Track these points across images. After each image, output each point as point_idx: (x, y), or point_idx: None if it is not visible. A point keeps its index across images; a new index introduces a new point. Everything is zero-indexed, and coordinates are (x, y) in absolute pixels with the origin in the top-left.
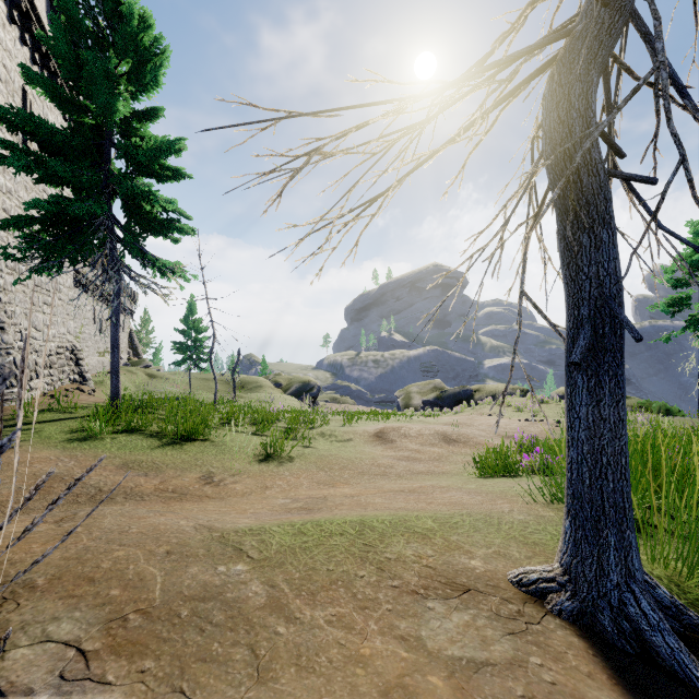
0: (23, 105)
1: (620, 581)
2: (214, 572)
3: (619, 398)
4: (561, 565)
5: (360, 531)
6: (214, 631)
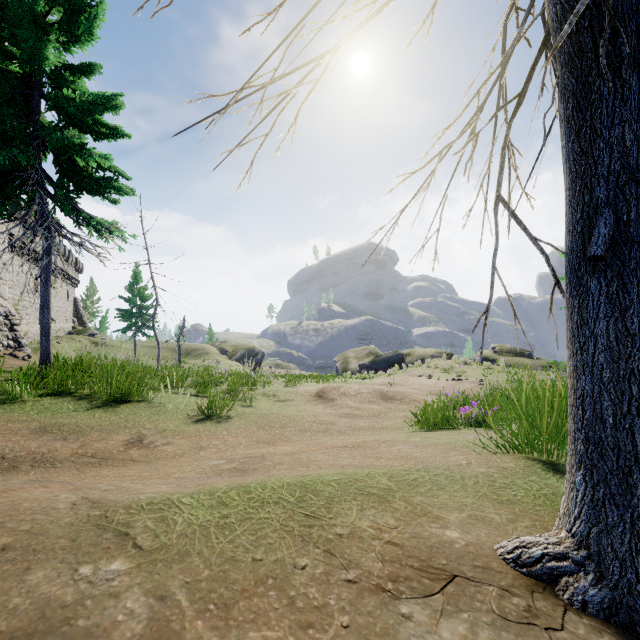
0: None
1: None
2: (70, 579)
3: None
4: (573, 534)
5: (301, 497)
6: None
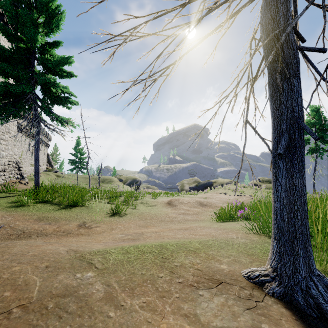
0: None
1: (306, 275)
2: (73, 278)
3: (303, 173)
4: (272, 266)
5: (160, 250)
6: (68, 318)
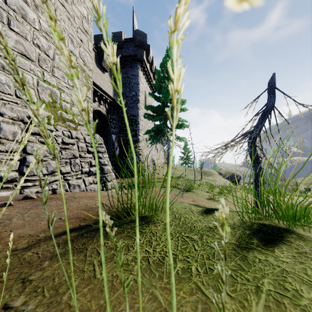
0: (145, 95)
1: None
2: None
3: (260, 190)
4: None
5: None
6: None
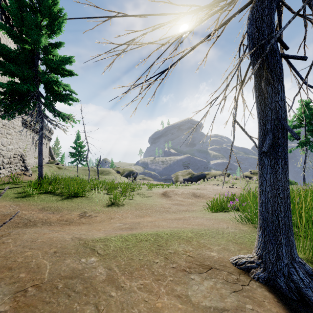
0: None
1: (288, 262)
2: (79, 262)
3: (286, 169)
4: (257, 254)
5: (156, 239)
6: (76, 296)
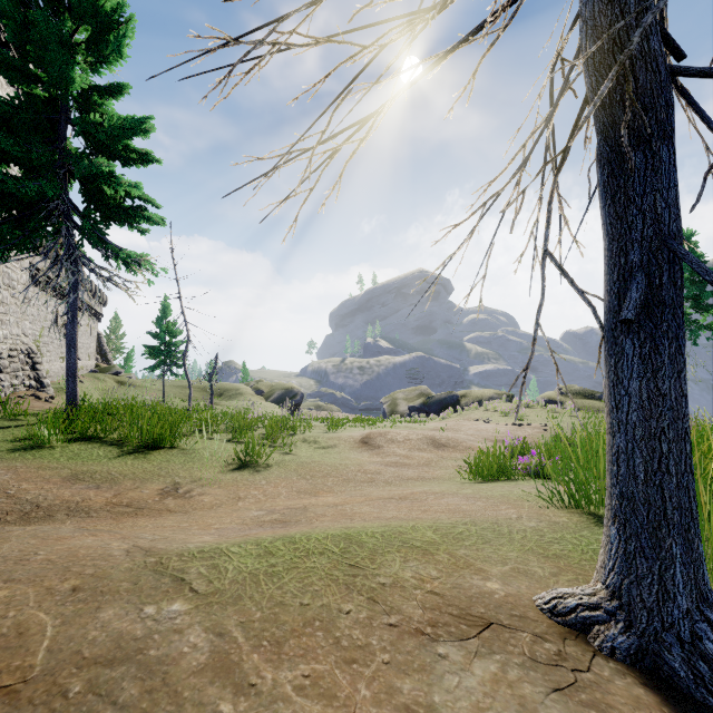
0: None
1: (691, 607)
2: (137, 617)
3: (681, 367)
4: (607, 586)
5: (346, 548)
6: None
